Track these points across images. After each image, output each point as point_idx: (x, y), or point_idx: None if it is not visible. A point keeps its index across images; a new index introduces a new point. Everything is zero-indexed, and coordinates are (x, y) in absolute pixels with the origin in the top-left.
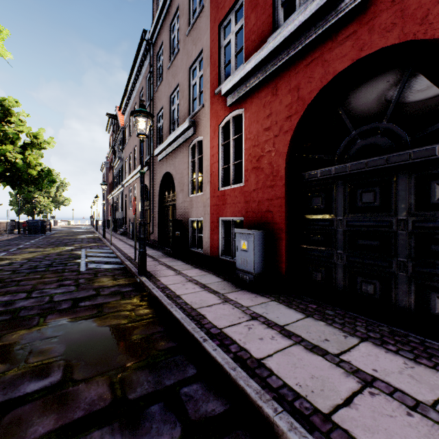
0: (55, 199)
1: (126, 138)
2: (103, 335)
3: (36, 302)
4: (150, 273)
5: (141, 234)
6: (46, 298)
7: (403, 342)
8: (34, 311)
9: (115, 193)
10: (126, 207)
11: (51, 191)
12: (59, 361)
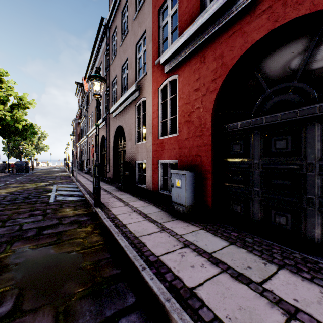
0: (37, 146)
1: (90, 100)
2: (58, 262)
3: (8, 230)
4: (104, 204)
5: (96, 174)
6: (17, 227)
7: (315, 269)
8: (4, 239)
9: (82, 141)
10: (90, 152)
11: (34, 140)
12: (13, 289)
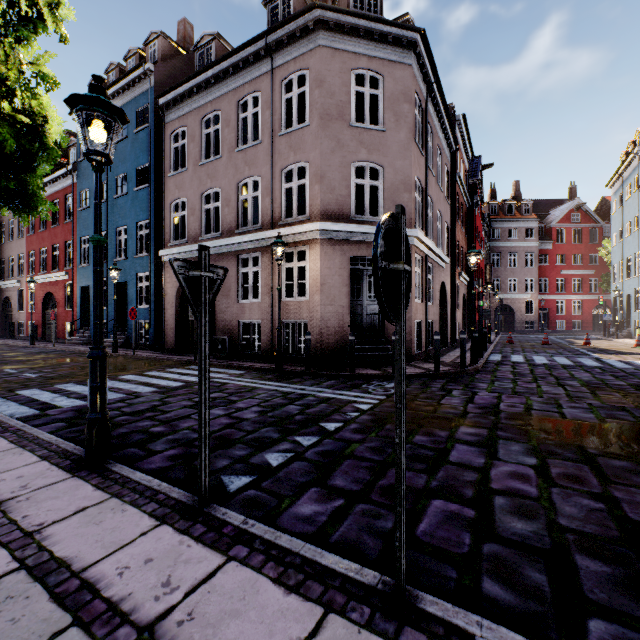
0: None
1: None
2: None
3: None
4: None
5: None
6: None
7: (49, 341)
8: None
9: None
10: None
11: None
12: None
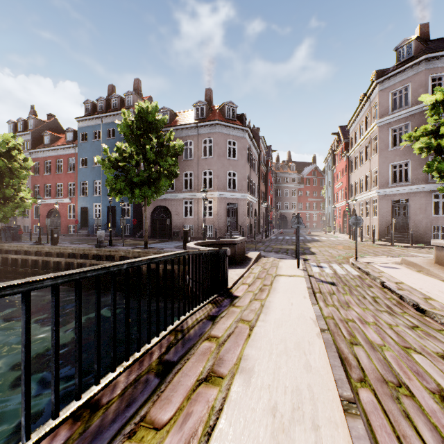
0: None
1: None
2: None
3: None
4: None
5: None
6: None
7: None
8: None
9: None
10: None
11: None
12: None
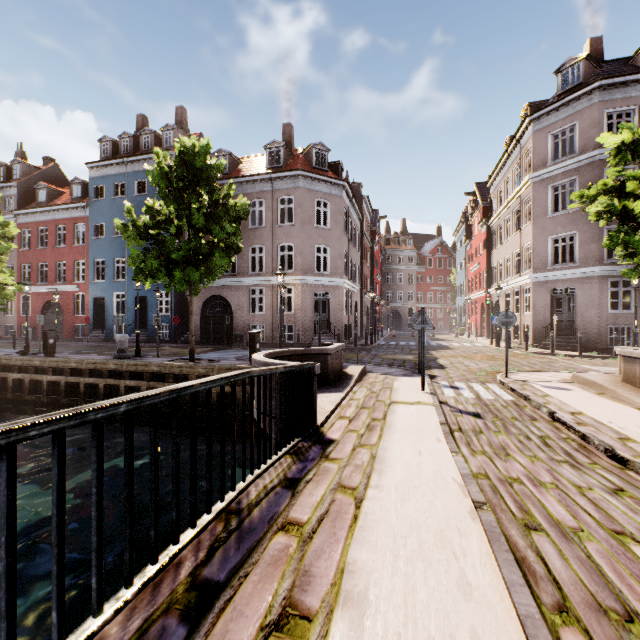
0: None
1: None
2: None
3: None
4: None
5: None
6: None
7: None
8: None
9: None
10: None
11: None
12: None
